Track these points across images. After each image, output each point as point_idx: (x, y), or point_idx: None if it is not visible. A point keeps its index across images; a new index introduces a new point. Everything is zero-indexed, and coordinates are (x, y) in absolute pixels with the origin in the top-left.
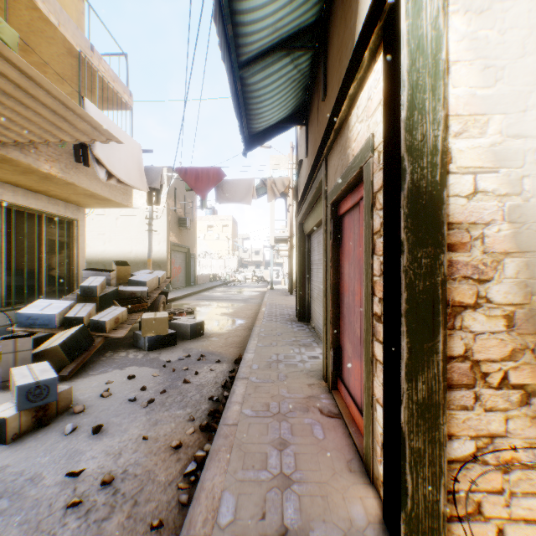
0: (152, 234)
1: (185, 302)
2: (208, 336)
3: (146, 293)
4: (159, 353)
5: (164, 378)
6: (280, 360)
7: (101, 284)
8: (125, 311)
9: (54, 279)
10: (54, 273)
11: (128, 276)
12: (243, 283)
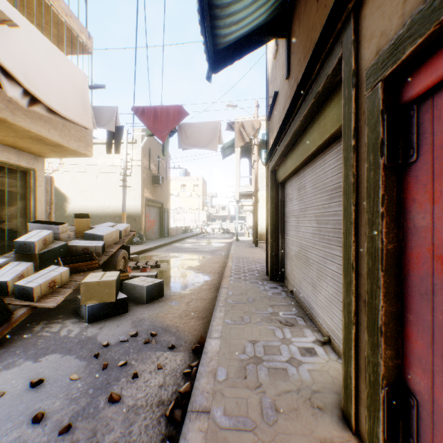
0: (125, 190)
1: (155, 254)
2: (167, 298)
3: (101, 248)
4: (101, 326)
5: (84, 386)
6: (259, 357)
7: (44, 239)
8: (65, 271)
9: (5, 232)
10: (5, 226)
11: (88, 229)
12: (211, 234)
